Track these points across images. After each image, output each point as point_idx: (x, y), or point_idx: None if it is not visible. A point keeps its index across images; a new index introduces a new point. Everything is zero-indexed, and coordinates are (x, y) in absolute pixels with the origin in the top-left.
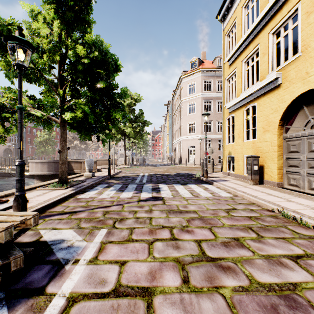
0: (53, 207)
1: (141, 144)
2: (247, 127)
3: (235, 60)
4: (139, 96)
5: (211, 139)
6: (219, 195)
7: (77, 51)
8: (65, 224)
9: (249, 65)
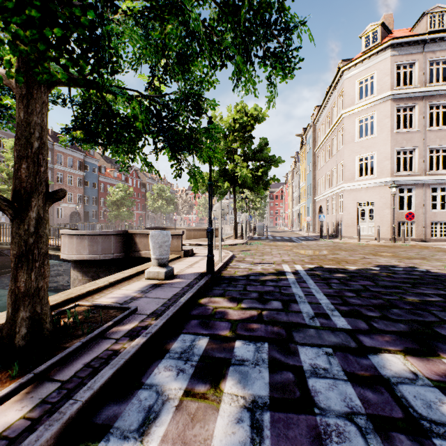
0: None
1: (257, 203)
2: None
3: None
4: (260, 112)
5: (414, 186)
6: None
7: None
8: None
9: None
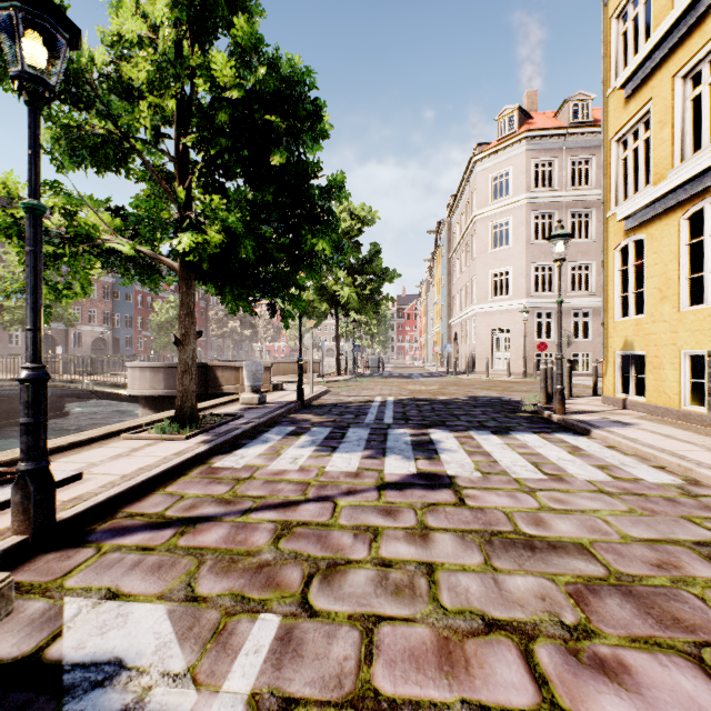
0: (141, 497)
1: (373, 327)
2: (690, 267)
3: (647, 79)
4: (369, 212)
5: (554, 310)
6: (631, 477)
7: (213, 72)
8: (151, 574)
9: (703, 81)
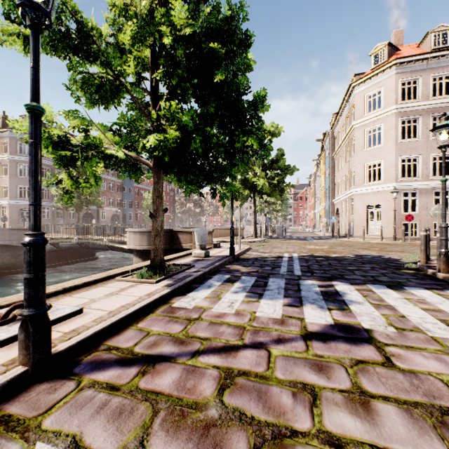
0: (119, 330)
1: (278, 205)
2: None
3: None
4: (277, 128)
5: (418, 191)
6: None
7: (172, 19)
8: (111, 422)
9: None
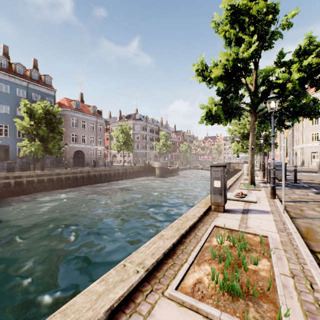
0: None
1: None
2: None
3: None
4: None
5: None
6: None
7: None
8: None
9: None
